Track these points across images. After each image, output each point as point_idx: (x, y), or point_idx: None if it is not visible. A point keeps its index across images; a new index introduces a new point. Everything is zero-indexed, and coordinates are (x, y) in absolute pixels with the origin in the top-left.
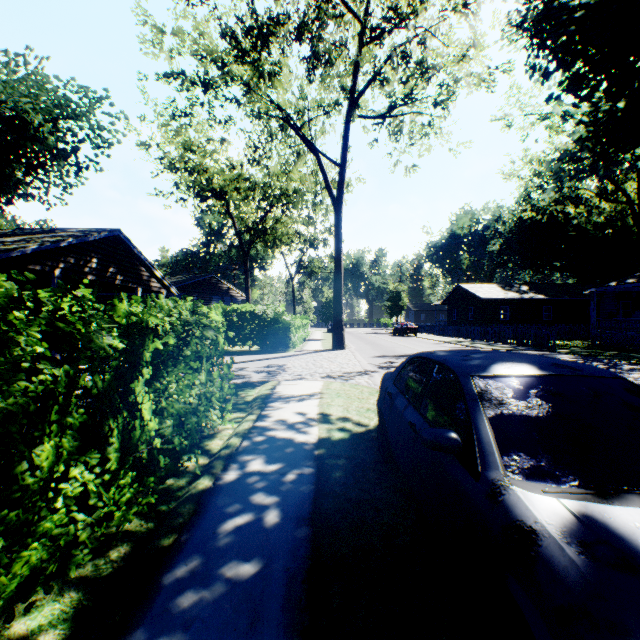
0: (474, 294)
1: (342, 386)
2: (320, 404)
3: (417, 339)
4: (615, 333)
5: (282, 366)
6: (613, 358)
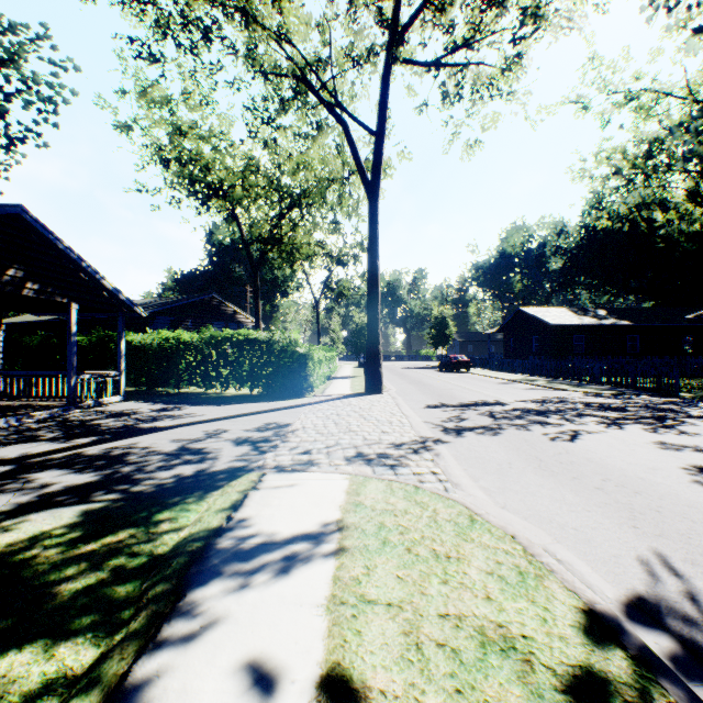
0: (541, 320)
1: (388, 495)
2: (334, 596)
3: (472, 376)
4: None
5: (284, 427)
6: None
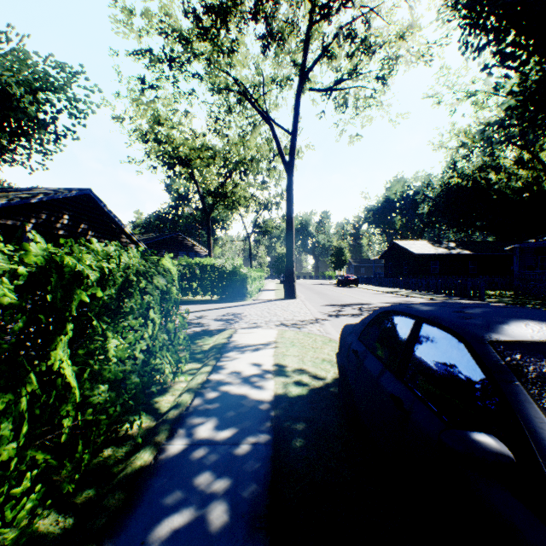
0: (408, 250)
1: (296, 335)
2: (275, 354)
3: (359, 289)
4: (536, 284)
5: (239, 314)
6: (539, 307)
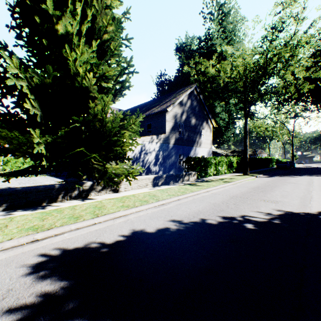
0: None
1: None
2: None
3: None
4: None
5: None
6: None
